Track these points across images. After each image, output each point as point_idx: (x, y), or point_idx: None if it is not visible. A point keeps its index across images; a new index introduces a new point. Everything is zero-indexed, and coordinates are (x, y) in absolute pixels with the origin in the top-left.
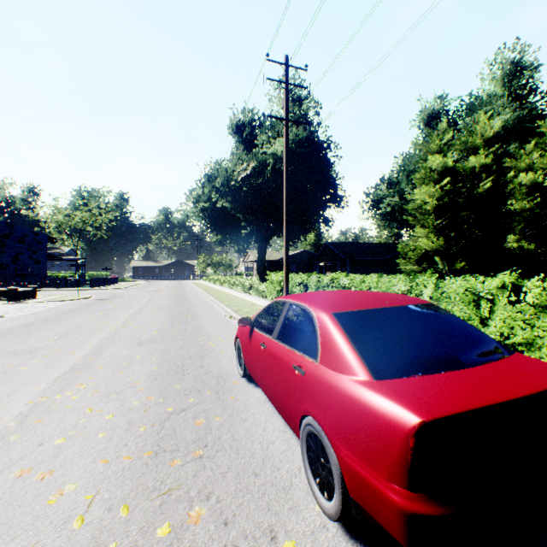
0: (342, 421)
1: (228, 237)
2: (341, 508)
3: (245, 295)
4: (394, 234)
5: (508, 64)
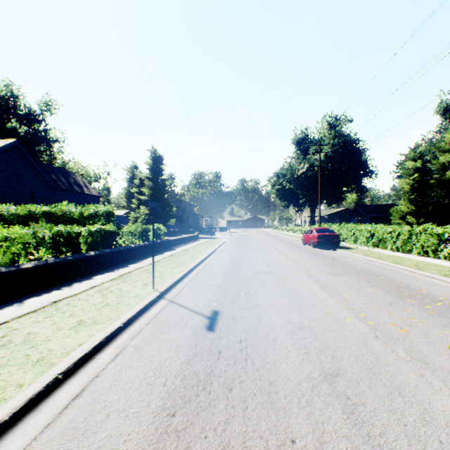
0: (313, 237)
1: (291, 203)
2: (313, 245)
3: None
4: None
5: None
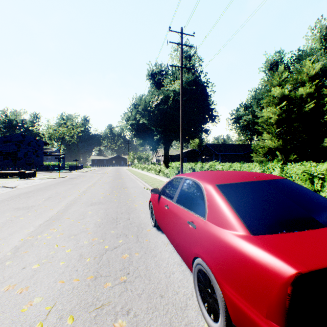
0: (226, 265)
1: (146, 141)
2: None
3: (156, 176)
4: (248, 139)
5: (324, 28)
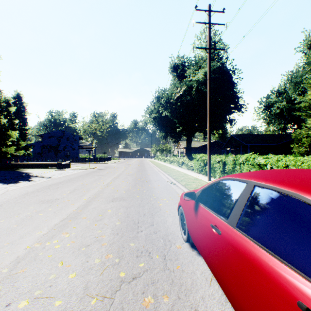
0: None
1: (168, 133)
2: None
3: (179, 168)
4: (281, 128)
5: None
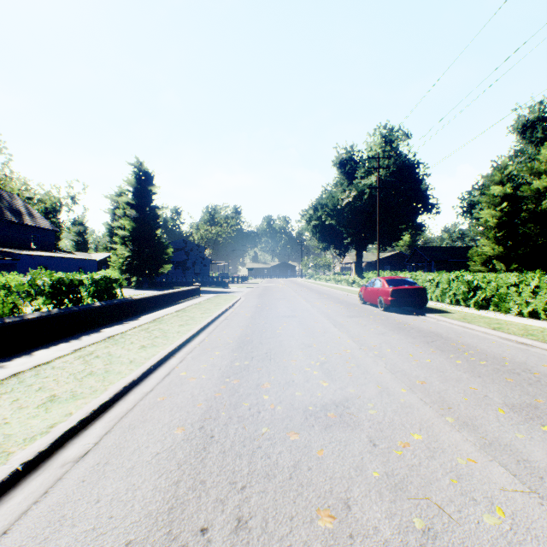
0: (383, 293)
1: (331, 244)
2: (383, 306)
3: (349, 287)
4: None
5: None
